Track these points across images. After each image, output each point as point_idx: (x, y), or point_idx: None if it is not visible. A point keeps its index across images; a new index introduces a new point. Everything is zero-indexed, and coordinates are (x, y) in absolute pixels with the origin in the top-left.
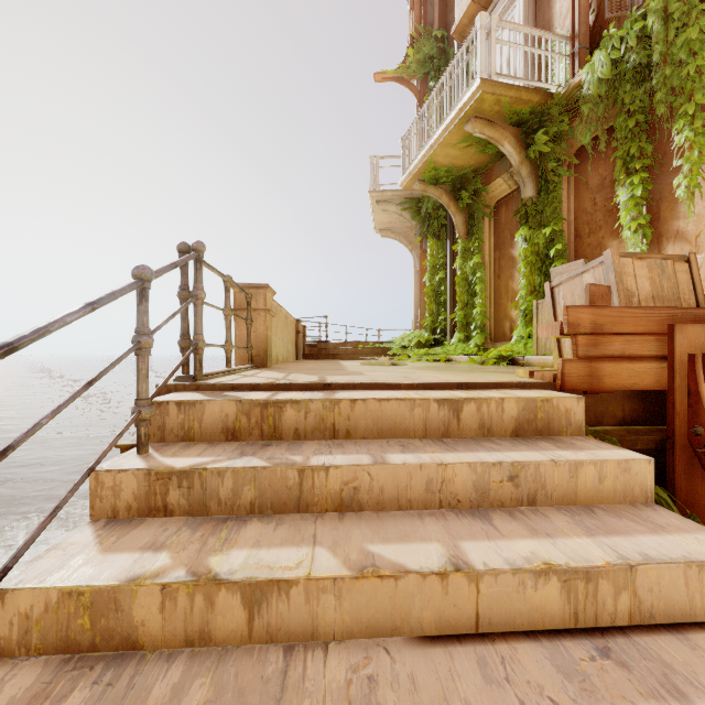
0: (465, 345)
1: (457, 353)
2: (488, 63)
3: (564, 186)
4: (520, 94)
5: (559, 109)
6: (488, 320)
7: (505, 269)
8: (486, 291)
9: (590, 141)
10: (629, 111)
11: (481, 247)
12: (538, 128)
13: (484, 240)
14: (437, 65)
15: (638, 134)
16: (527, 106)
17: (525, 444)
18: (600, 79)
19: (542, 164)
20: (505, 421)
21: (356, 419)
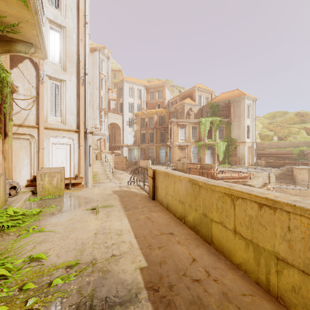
0: None
1: None
2: None
3: None
4: None
5: None
6: None
7: None
8: None
9: None
10: None
11: None
12: None
13: None
14: None
15: None
16: None
17: None
18: None
19: None
20: None
21: None
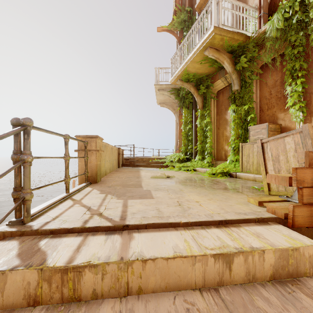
0: (202, 162)
1: (198, 166)
2: (217, 18)
3: (254, 84)
4: (233, 35)
5: (252, 45)
6: (213, 149)
7: (222, 125)
8: (212, 135)
9: (271, 61)
10: (293, 45)
11: (210, 113)
12: (241, 54)
13: (211, 110)
14: (187, 24)
15: (299, 58)
16: (236, 42)
17: (291, 301)
18: (277, 28)
19: (243, 73)
20: (265, 268)
21: (146, 276)
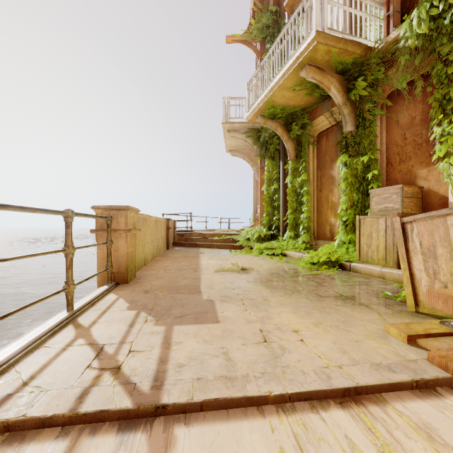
0: (295, 241)
1: (289, 248)
2: (321, 19)
3: (378, 123)
4: (346, 46)
5: (376, 61)
6: (313, 223)
7: (325, 185)
8: (310, 201)
9: (406, 86)
10: (445, 61)
11: (307, 167)
12: (358, 76)
13: (309, 162)
14: (272, 32)
15: None
16: (350, 57)
17: None
18: (417, 34)
19: (360, 105)
20: None
21: None
